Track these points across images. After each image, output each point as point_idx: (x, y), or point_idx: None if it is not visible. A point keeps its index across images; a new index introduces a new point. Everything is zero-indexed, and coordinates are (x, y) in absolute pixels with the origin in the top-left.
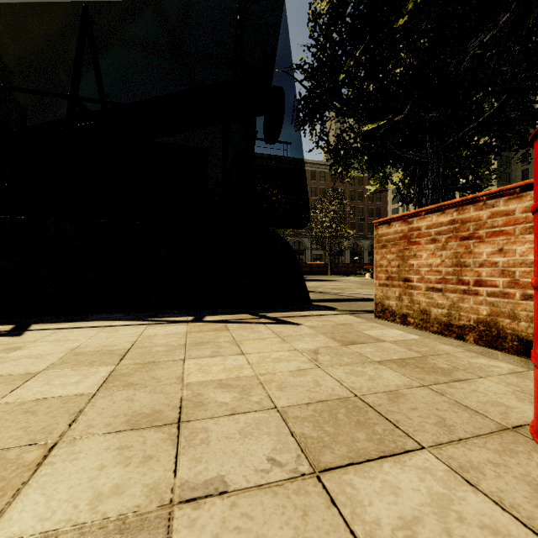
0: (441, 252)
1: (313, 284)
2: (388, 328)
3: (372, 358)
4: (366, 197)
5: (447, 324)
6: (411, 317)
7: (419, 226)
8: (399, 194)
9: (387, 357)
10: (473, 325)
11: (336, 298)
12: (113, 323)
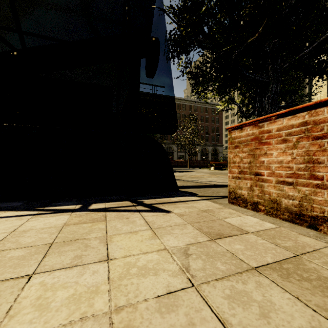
0: (292, 150)
1: (178, 174)
2: (244, 214)
3: (247, 262)
4: (210, 121)
5: (298, 213)
6: (262, 205)
7: (269, 129)
8: (240, 111)
9: (261, 260)
10: (327, 217)
11: (195, 184)
12: (2, 213)
